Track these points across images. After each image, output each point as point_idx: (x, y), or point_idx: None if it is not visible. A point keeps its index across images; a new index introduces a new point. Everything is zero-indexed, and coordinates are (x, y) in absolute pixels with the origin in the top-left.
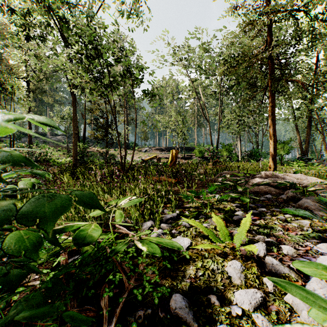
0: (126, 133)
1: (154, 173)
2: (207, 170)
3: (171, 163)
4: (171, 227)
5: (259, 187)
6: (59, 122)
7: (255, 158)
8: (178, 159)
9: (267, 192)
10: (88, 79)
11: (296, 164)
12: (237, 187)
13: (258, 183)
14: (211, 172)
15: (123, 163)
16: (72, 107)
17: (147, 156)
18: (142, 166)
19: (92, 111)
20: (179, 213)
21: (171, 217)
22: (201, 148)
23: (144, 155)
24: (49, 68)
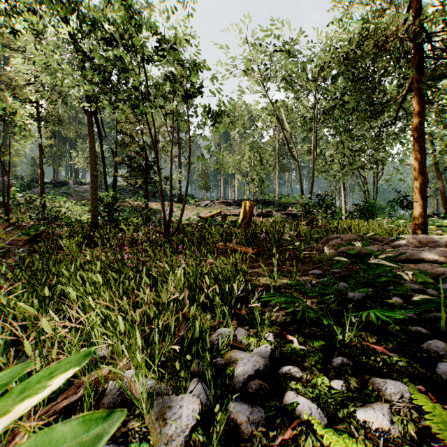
0: (179, 181)
1: (216, 238)
2: (300, 233)
3: (243, 222)
4: (266, 431)
5: (416, 265)
6: (83, 164)
7: (370, 214)
8: (253, 217)
9: (438, 276)
10: (104, 79)
11: (445, 224)
12: (420, 276)
13: (409, 257)
14: (317, 236)
15: (171, 222)
16: (90, 134)
17: (207, 212)
18: (199, 226)
19: (125, 145)
20: (273, 341)
21: (258, 370)
22: (288, 200)
23: (204, 210)
24: (64, 84)
